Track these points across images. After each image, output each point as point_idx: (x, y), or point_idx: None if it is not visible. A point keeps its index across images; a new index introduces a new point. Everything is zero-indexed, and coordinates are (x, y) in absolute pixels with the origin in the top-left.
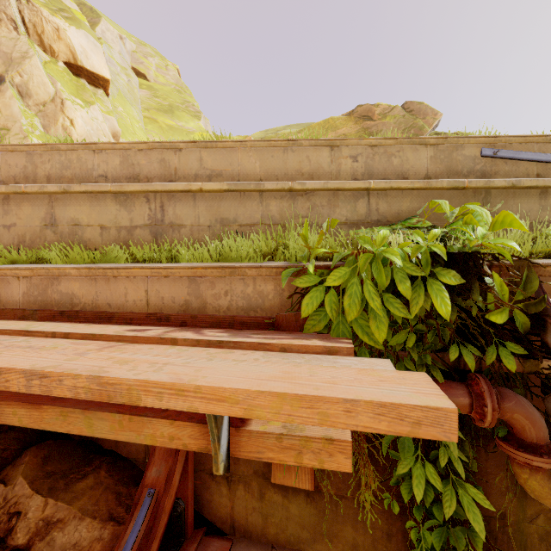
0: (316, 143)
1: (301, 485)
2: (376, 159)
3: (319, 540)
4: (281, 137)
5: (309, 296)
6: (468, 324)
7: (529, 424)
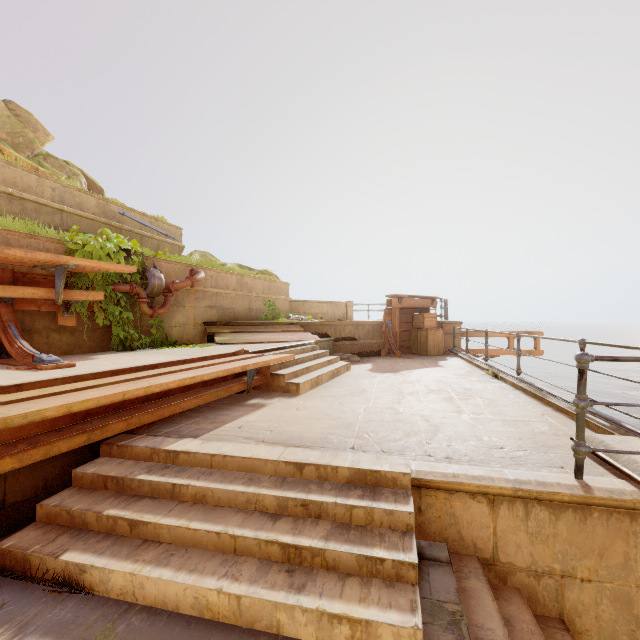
0: (28, 170)
1: (72, 325)
2: (67, 195)
3: (76, 349)
4: None
5: (79, 252)
6: None
7: (143, 293)
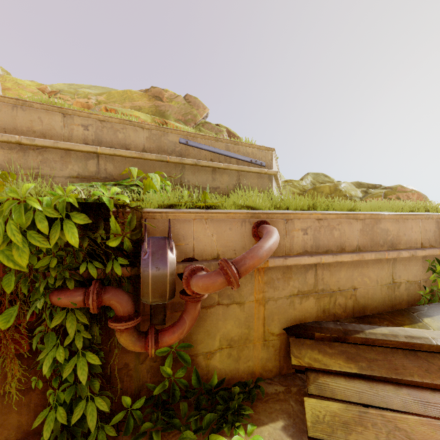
0: (48, 108)
1: None
2: (105, 131)
3: None
4: (81, 94)
5: None
6: (95, 249)
7: (119, 305)
